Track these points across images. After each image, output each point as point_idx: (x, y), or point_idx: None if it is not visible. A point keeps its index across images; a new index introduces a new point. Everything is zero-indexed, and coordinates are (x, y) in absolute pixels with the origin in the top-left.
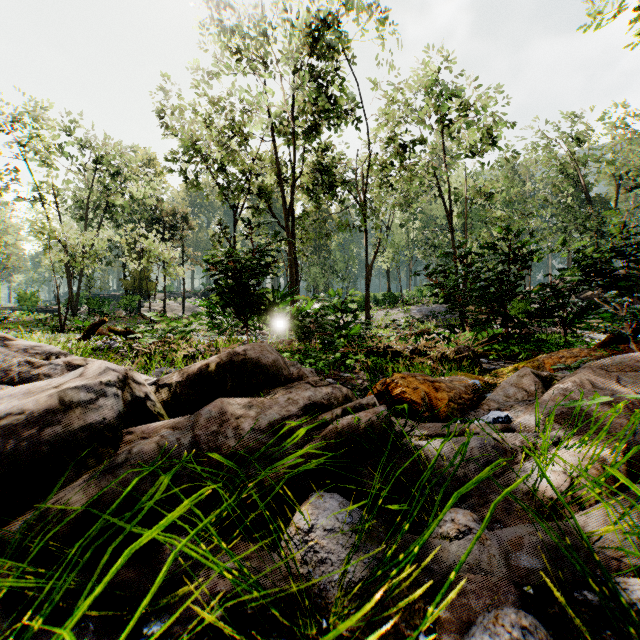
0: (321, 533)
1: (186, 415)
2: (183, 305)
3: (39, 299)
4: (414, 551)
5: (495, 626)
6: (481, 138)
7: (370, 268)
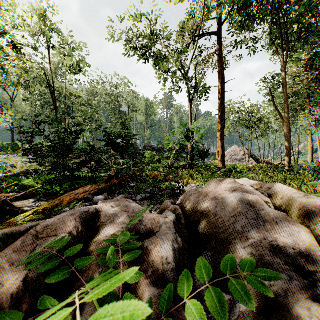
0: None
1: None
2: None
3: None
4: None
5: None
6: (72, 64)
7: None
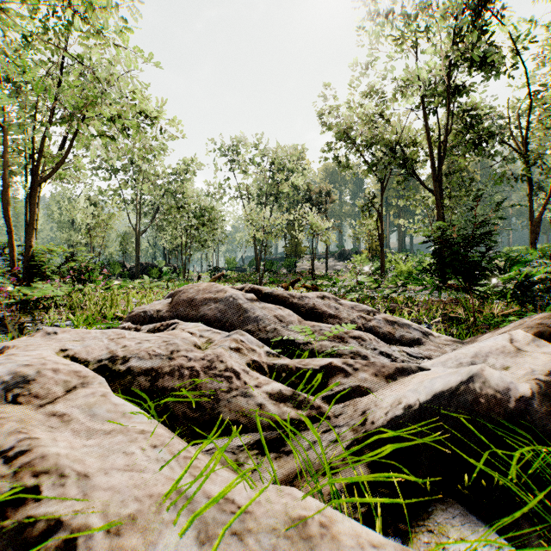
0: None
1: None
2: (326, 264)
3: (236, 262)
4: None
5: None
6: None
7: (538, 219)
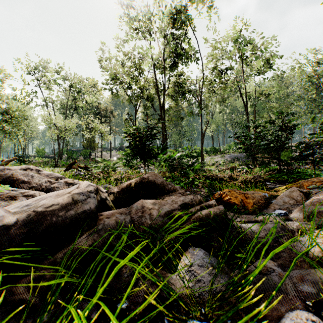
0: (197, 267)
1: (121, 207)
2: (110, 154)
3: (45, 151)
4: (249, 278)
5: (297, 319)
6: (263, 65)
7: (203, 135)
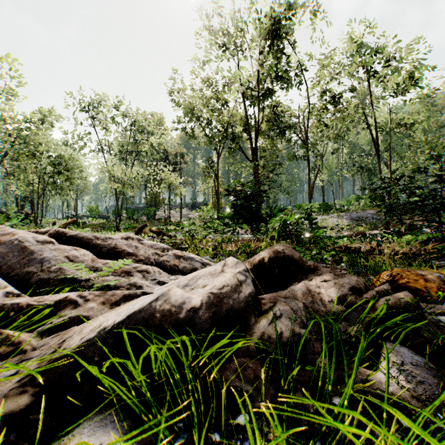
0: (411, 366)
1: None
2: (180, 213)
3: (99, 210)
4: None
5: None
6: (404, 81)
7: (313, 186)
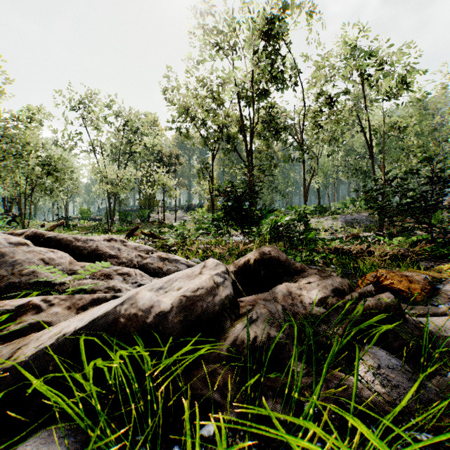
0: (387, 370)
1: None
2: (175, 215)
3: (91, 212)
4: None
5: None
6: (397, 85)
7: (308, 188)
